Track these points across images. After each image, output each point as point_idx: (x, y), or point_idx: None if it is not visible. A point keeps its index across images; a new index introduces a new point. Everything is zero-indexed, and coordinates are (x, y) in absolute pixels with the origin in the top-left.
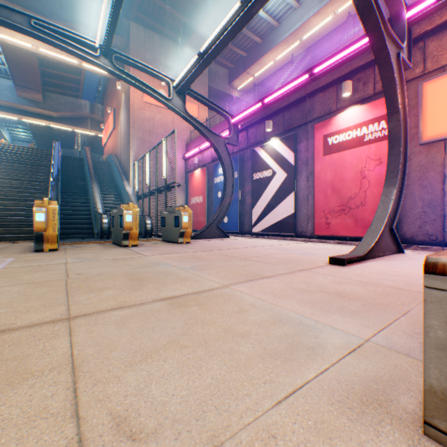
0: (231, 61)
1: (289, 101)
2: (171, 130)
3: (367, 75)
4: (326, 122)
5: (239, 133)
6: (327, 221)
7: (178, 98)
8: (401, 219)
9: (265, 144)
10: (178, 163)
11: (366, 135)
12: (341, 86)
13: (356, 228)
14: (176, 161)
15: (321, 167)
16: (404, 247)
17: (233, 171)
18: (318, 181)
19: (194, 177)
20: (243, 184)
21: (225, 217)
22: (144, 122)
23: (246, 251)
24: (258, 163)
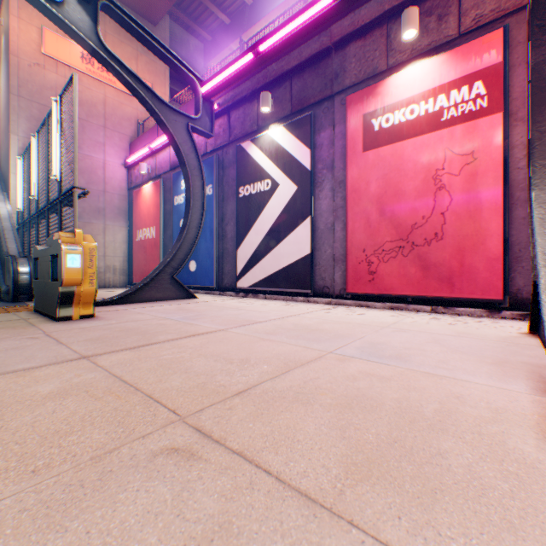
0: (207, 28)
1: (302, 57)
2: (101, 114)
3: (446, 2)
4: (369, 91)
5: (216, 120)
6: (371, 267)
7: (80, 7)
8: (513, 264)
9: (259, 135)
10: (115, 173)
11: (445, 110)
12: (396, 25)
13: (426, 280)
14: (76, 141)
15: (360, 171)
16: (523, 317)
17: (204, 180)
18: (354, 198)
19: (142, 196)
20: (222, 206)
21: (192, 262)
22: (45, 90)
23: (217, 348)
24: (248, 169)
